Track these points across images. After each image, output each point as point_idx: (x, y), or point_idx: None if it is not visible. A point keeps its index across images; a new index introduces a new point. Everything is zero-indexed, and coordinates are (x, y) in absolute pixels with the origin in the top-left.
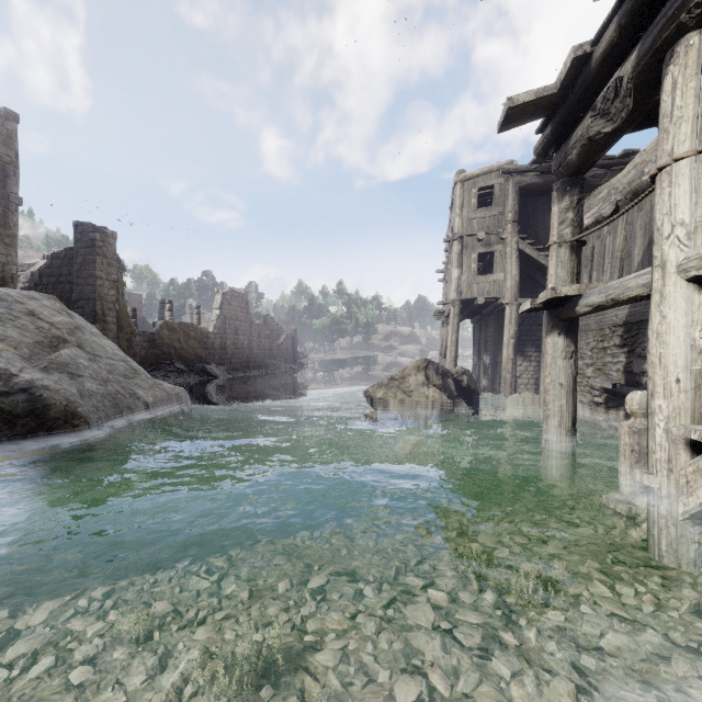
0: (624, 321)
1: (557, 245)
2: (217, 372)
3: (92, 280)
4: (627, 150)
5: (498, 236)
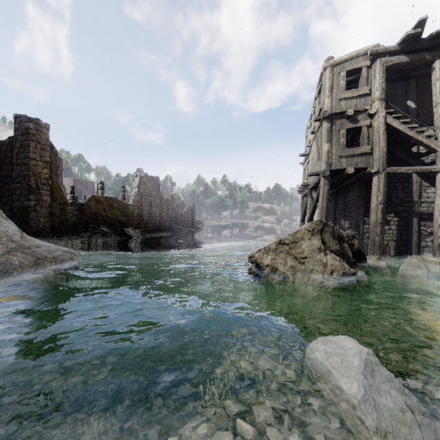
0: None
1: None
2: (133, 233)
3: (27, 160)
4: None
5: (365, 113)
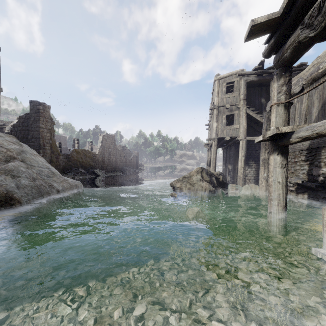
0: (307, 148)
1: (276, 105)
2: (100, 173)
3: (38, 128)
4: (301, 63)
5: (236, 106)
